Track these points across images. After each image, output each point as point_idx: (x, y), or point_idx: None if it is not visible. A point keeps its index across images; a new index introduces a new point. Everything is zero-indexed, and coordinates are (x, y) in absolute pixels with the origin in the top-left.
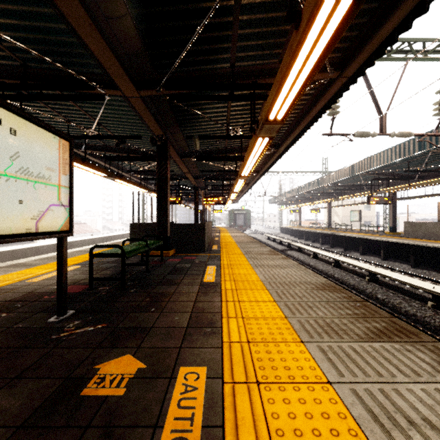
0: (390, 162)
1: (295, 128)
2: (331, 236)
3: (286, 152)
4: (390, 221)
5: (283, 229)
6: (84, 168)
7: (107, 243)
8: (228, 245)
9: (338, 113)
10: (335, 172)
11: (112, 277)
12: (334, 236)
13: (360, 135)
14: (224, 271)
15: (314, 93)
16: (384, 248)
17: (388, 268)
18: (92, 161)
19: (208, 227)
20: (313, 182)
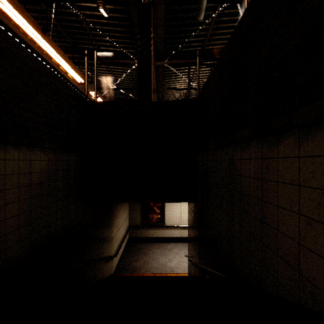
0: None
1: None
2: None
3: None
4: None
5: None
6: None
7: None
8: None
9: None
10: None
11: None
12: None
13: None
14: None
15: None
16: None
17: None
18: None
19: None
20: None
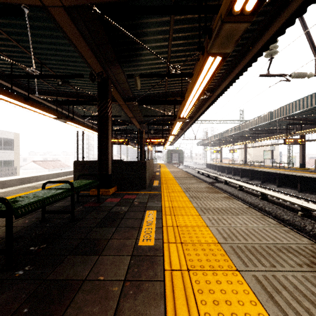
0: (310, 107)
1: (236, 66)
2: (249, 171)
3: (221, 96)
4: (299, 158)
5: (208, 165)
6: (30, 108)
7: (61, 178)
8: (168, 181)
9: (278, 52)
10: (255, 118)
11: (21, 232)
12: (252, 171)
13: (297, 75)
14: (166, 219)
15: (264, 19)
16: (301, 182)
17: (309, 200)
18: (50, 107)
19: (150, 164)
20: (235, 128)
